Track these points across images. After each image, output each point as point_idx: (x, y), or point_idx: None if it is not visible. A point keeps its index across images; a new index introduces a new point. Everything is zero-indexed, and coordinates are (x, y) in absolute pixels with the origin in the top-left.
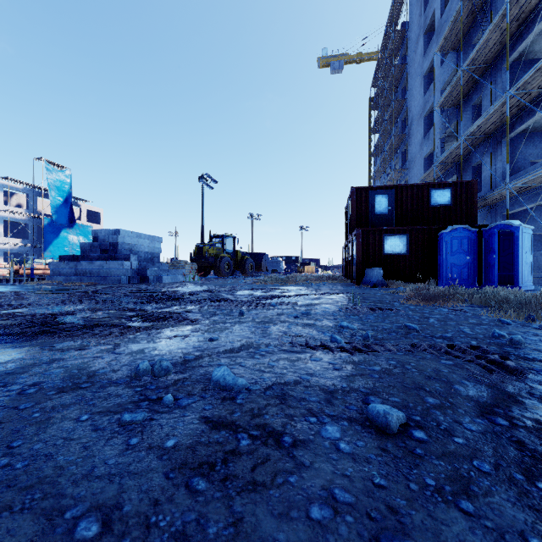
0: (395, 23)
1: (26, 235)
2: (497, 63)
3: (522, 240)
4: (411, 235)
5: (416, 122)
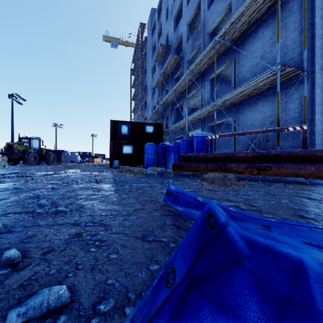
0: (141, 35)
1: None
2: (172, 76)
3: (168, 150)
4: (134, 146)
5: (149, 89)
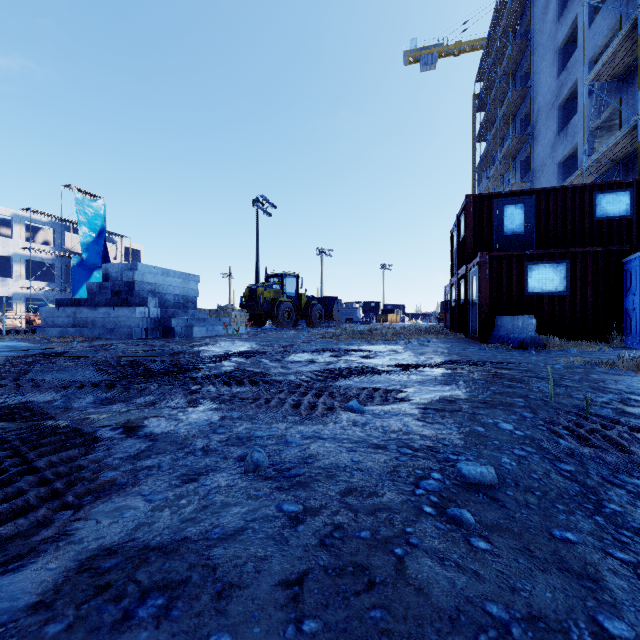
0: None
1: (53, 278)
2: None
3: None
4: (573, 263)
5: (544, 116)
